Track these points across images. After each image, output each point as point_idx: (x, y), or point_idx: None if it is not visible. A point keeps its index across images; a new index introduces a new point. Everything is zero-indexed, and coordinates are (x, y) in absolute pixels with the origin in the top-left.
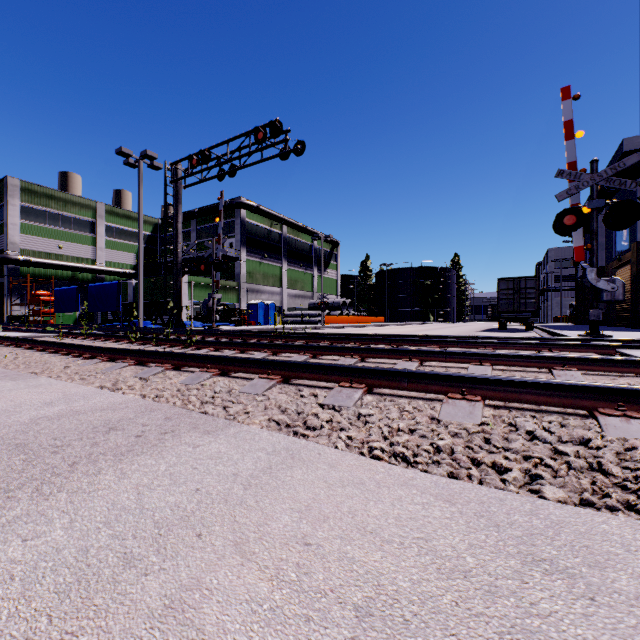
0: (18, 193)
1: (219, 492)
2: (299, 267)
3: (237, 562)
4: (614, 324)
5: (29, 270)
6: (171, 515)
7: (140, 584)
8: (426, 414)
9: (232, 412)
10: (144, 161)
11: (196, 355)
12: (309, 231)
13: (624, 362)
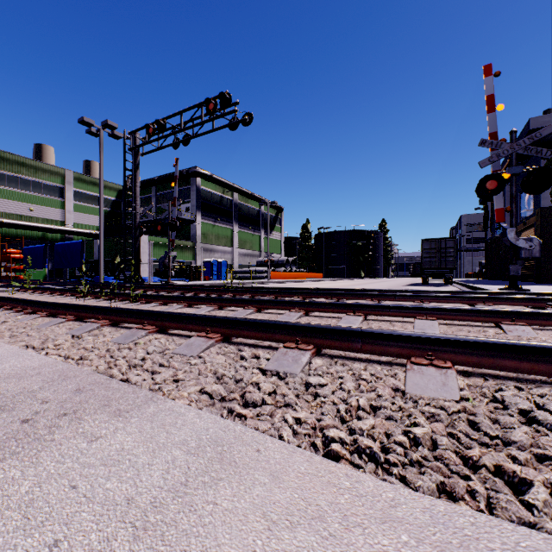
0: None
1: (88, 550)
2: (248, 229)
3: None
4: (519, 279)
5: (1, 230)
6: None
7: None
8: (389, 385)
9: (159, 380)
10: (105, 130)
11: (134, 310)
12: (257, 198)
13: None
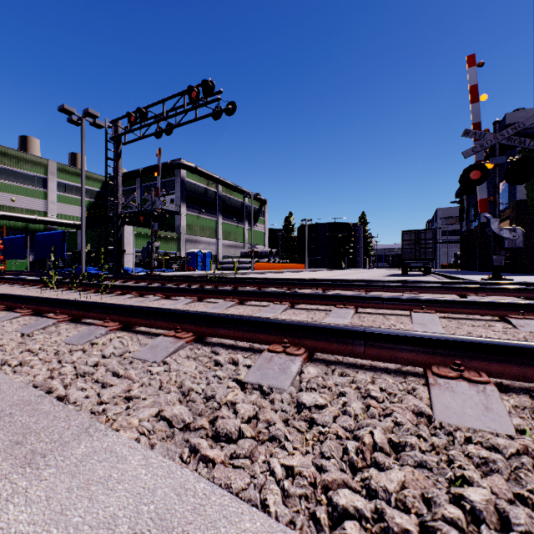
0: None
1: None
2: (232, 221)
3: None
4: None
5: None
6: None
7: None
8: (410, 408)
9: (105, 398)
10: (87, 119)
11: (97, 304)
12: (241, 190)
13: None
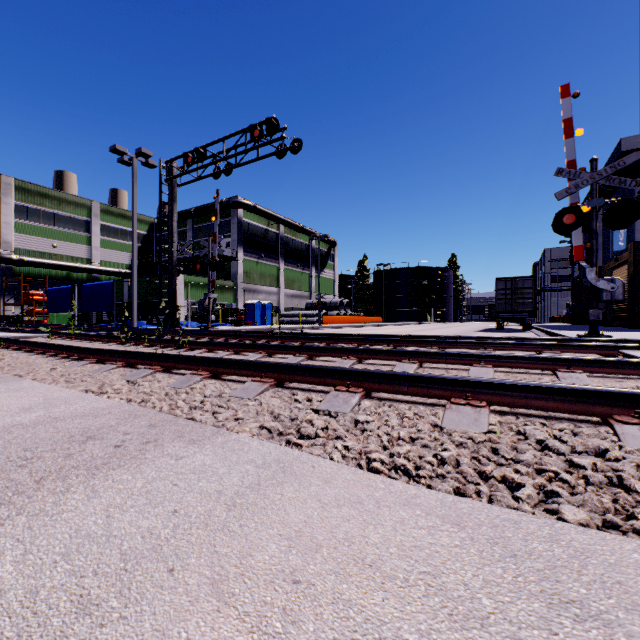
0: (11, 191)
1: (199, 514)
2: (296, 267)
3: (212, 607)
4: (611, 324)
5: (23, 269)
6: (141, 544)
7: (93, 639)
8: (428, 421)
9: (221, 418)
10: (139, 159)
11: (187, 357)
12: (306, 231)
13: (631, 364)
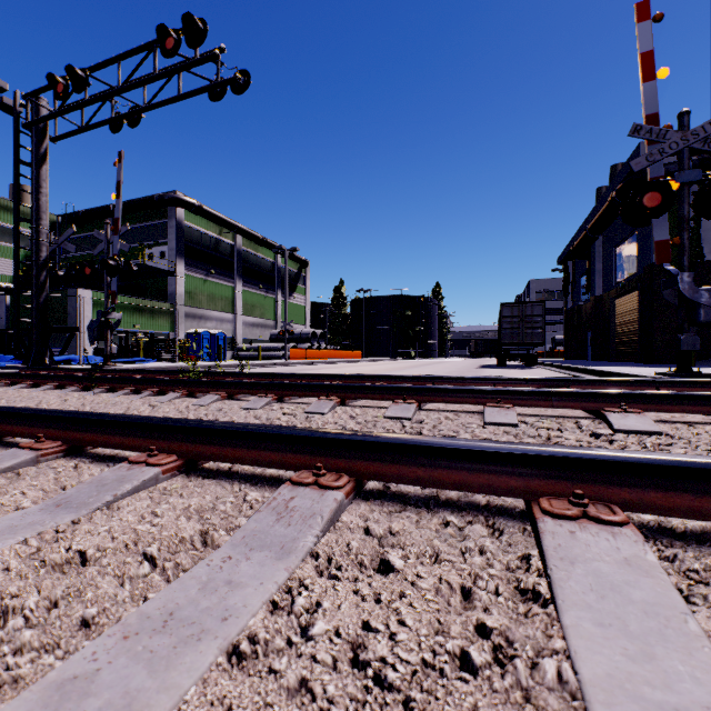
0: None
1: None
2: (258, 289)
3: None
4: (614, 359)
5: None
6: None
7: None
8: None
9: None
10: None
11: None
12: (271, 245)
13: None
